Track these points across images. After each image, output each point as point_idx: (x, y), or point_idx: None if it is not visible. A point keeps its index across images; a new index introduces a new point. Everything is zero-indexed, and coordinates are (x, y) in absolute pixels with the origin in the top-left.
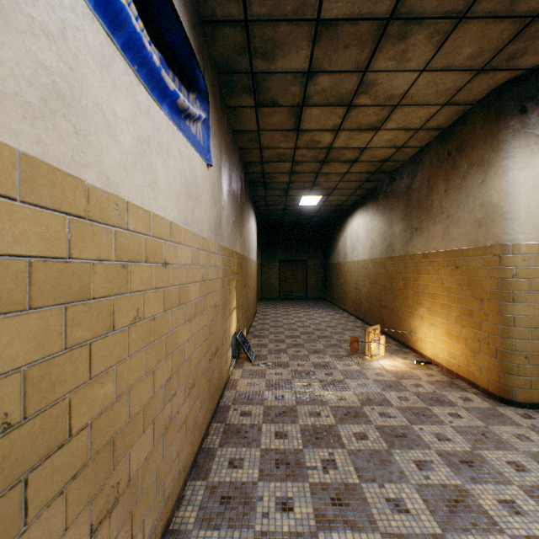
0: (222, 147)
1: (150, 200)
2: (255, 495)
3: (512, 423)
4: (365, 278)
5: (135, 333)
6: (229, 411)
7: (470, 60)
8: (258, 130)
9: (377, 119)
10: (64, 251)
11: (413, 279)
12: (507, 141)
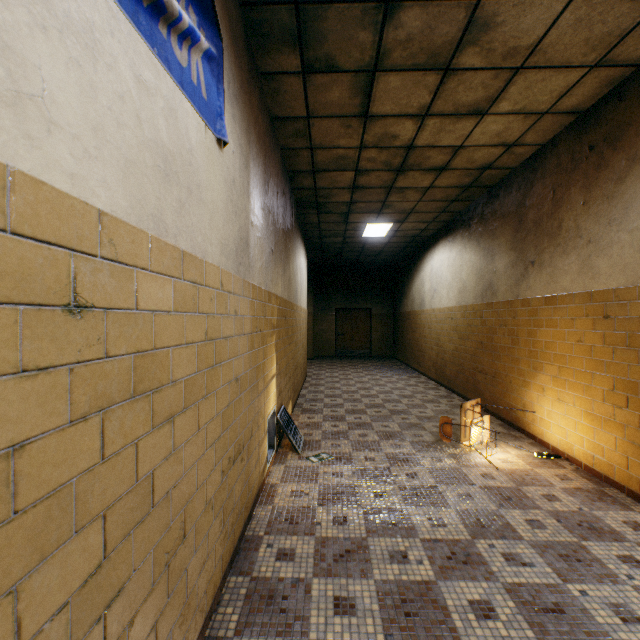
0: (251, 130)
1: None
2: None
3: None
4: (452, 331)
5: None
6: (259, 549)
7: None
8: (308, 117)
9: (486, 94)
10: None
11: (528, 333)
12: None
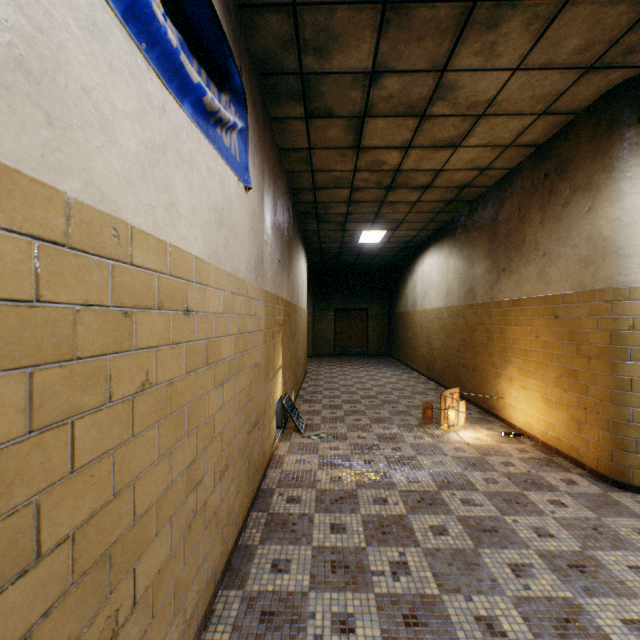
0: (265, 168)
1: (165, 226)
2: (305, 610)
3: (631, 513)
4: (440, 330)
5: (143, 405)
6: (273, 496)
7: (577, 54)
8: (310, 149)
9: (457, 133)
10: (28, 291)
11: (500, 331)
12: (622, 158)
